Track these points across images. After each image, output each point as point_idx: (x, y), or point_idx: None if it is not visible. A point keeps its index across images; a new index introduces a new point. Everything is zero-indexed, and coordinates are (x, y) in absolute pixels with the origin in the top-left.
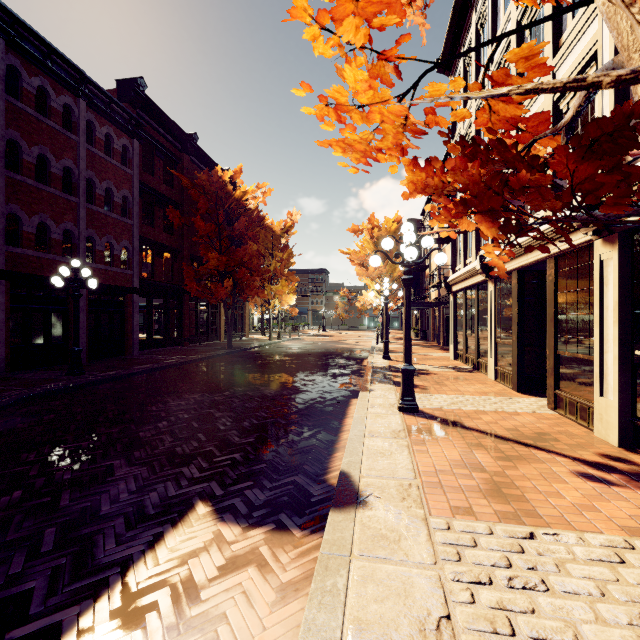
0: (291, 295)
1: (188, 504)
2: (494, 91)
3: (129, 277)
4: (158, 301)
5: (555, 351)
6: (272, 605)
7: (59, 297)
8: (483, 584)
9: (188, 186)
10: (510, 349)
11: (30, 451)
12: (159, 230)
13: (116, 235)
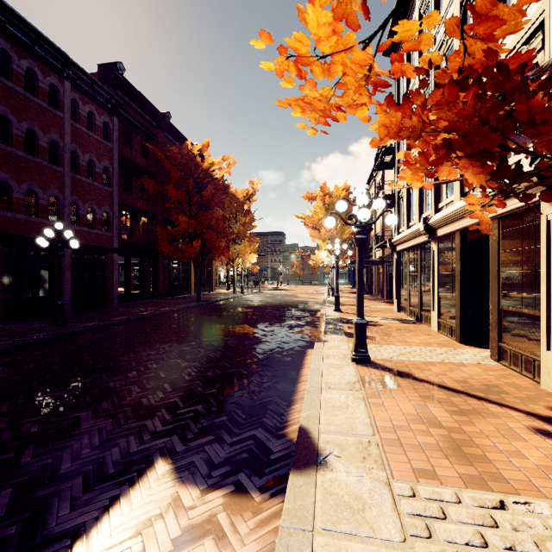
0: (253, 254)
1: (148, 461)
2: None
3: (109, 238)
4: (136, 260)
5: (499, 306)
6: None
7: (46, 256)
8: None
9: (162, 158)
10: (452, 303)
11: (4, 402)
12: (136, 197)
13: (98, 201)
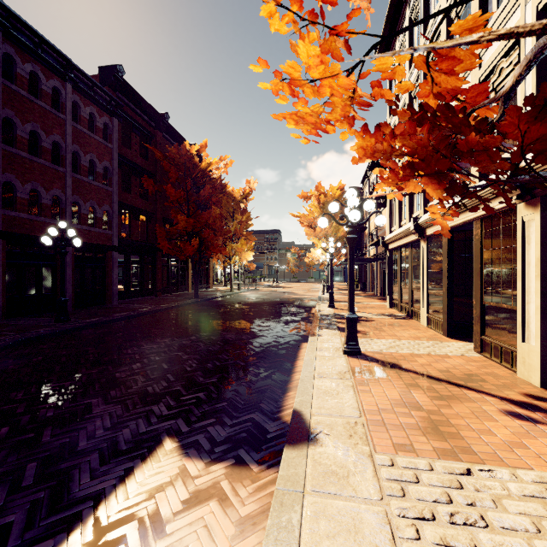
0: (249, 252)
1: (157, 440)
2: (462, 39)
3: (109, 237)
4: (135, 257)
5: (481, 301)
6: (232, 539)
7: (49, 254)
8: (427, 520)
9: (160, 158)
10: (440, 299)
11: (18, 390)
12: (136, 196)
13: (98, 200)
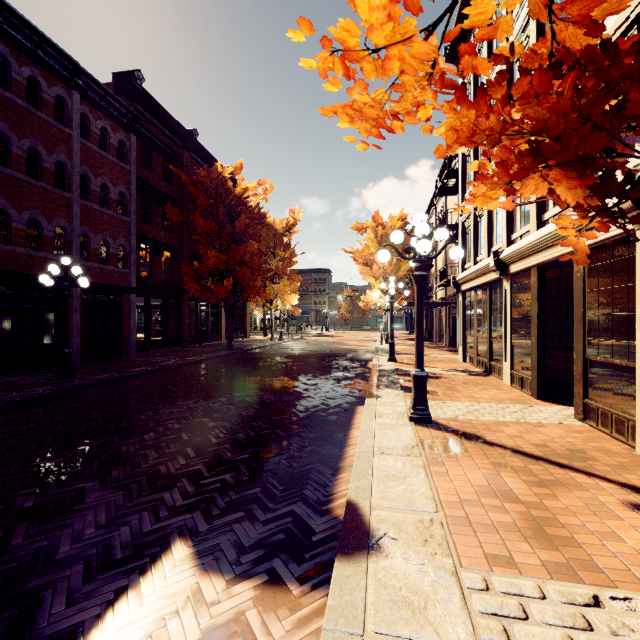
0: (293, 295)
1: (164, 544)
2: None
3: (126, 276)
4: (158, 301)
5: (584, 355)
6: None
7: (51, 297)
8: None
9: (187, 182)
10: (528, 352)
11: None
12: (158, 228)
13: (112, 233)
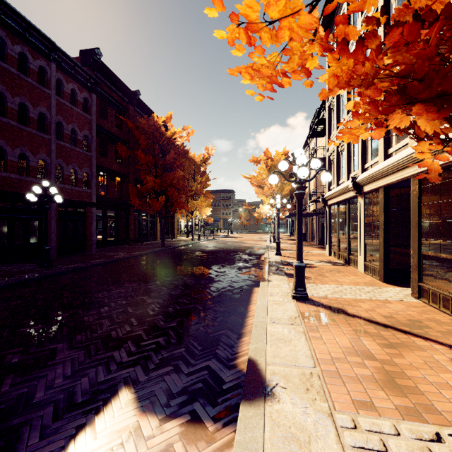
0: (208, 208)
1: (113, 391)
2: None
3: (89, 194)
4: (112, 212)
5: (419, 251)
6: None
7: (36, 209)
8: None
9: (132, 128)
10: (377, 249)
11: None
12: (111, 160)
13: (79, 164)
